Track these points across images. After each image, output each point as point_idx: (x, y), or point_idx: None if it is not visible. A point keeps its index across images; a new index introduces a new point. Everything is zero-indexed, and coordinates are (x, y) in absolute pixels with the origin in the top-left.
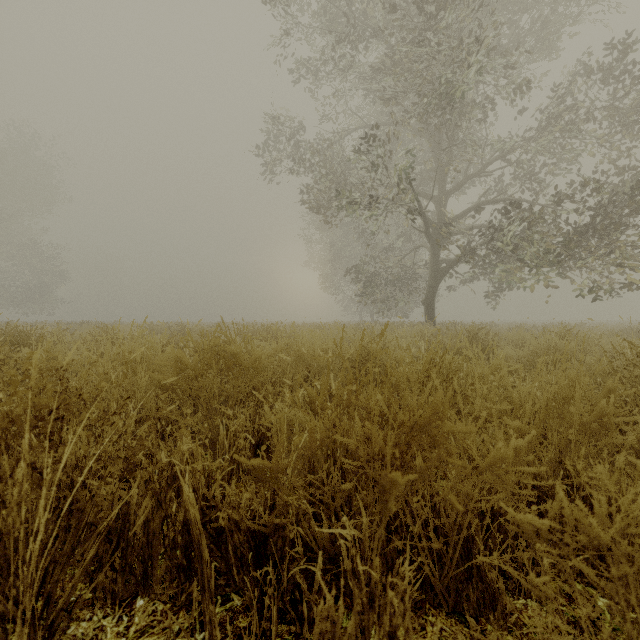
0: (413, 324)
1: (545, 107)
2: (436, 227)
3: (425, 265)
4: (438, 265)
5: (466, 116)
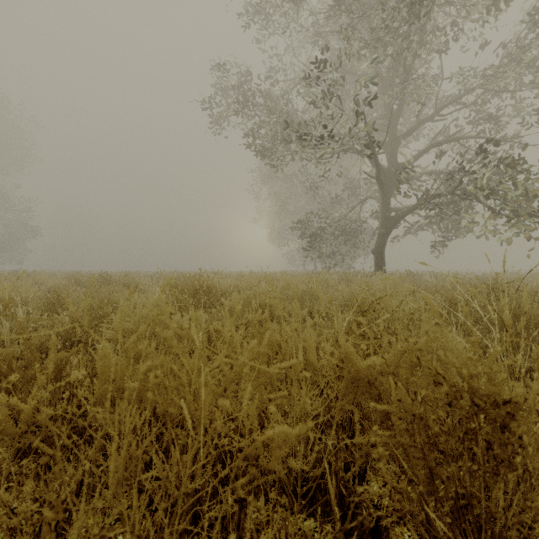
0: (365, 274)
1: (509, 41)
2: (387, 173)
3: (371, 215)
4: (389, 213)
5: (424, 50)
